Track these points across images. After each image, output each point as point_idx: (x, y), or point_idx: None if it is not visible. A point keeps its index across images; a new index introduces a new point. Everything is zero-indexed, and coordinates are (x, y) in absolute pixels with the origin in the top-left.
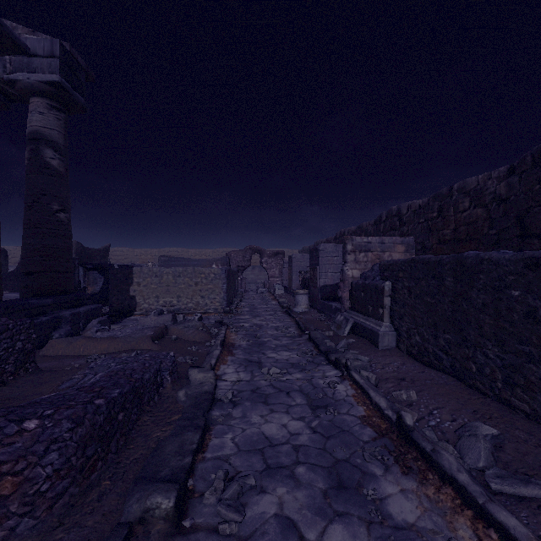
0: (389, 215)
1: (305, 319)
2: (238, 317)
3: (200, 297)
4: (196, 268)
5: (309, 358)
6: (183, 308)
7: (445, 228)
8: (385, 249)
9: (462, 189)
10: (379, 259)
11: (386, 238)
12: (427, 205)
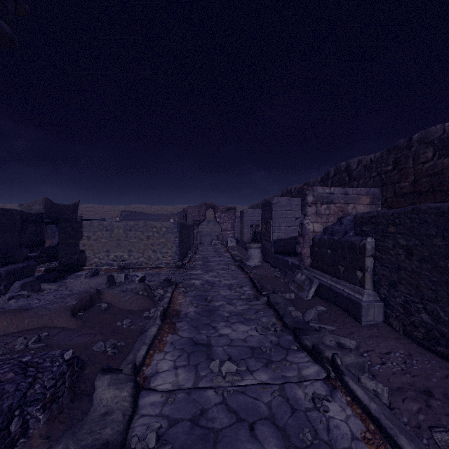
0: (337, 171)
1: (260, 276)
2: (190, 272)
3: (152, 252)
4: (148, 222)
5: (273, 338)
6: (134, 263)
7: (403, 181)
8: (348, 201)
9: (424, 139)
10: (343, 212)
11: (350, 189)
12: (380, 159)
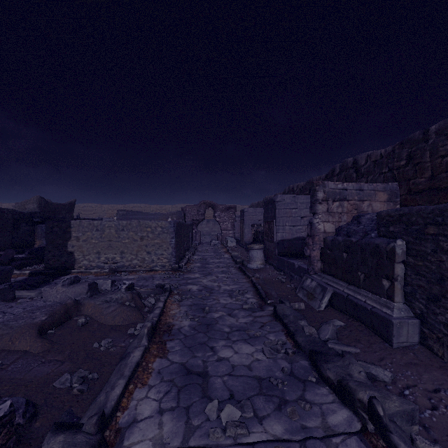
0: (343, 167)
1: (263, 280)
2: (187, 276)
3: (146, 253)
4: (141, 221)
5: (285, 363)
6: (126, 265)
7: (418, 177)
8: (363, 198)
9: (444, 130)
10: (357, 210)
11: (365, 184)
12: (392, 154)
